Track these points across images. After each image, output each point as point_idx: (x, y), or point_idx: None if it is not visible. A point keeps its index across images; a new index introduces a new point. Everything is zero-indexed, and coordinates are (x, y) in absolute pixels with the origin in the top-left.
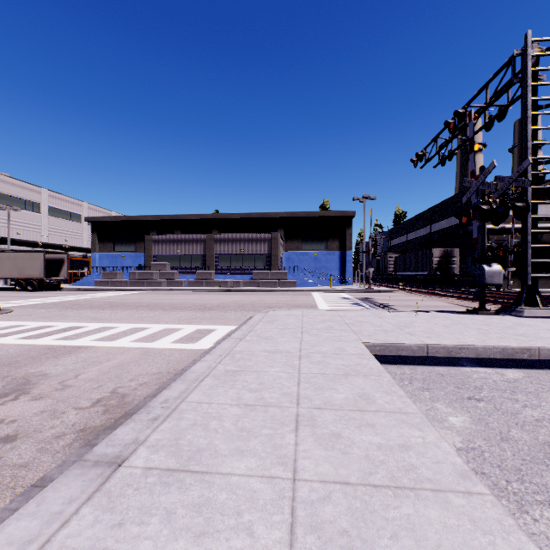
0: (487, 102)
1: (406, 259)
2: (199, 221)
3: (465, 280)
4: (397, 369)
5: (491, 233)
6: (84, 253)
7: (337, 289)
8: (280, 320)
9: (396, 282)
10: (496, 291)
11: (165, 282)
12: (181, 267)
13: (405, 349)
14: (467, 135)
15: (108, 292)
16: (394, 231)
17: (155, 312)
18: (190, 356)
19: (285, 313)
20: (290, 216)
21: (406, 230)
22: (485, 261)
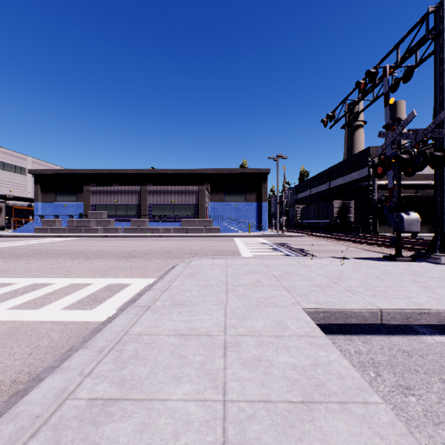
0: (398, 61)
1: (310, 210)
2: (135, 175)
3: (358, 227)
4: (347, 343)
5: (380, 188)
6: (29, 202)
7: (255, 234)
8: (202, 272)
9: (302, 228)
10: (386, 236)
11: (102, 229)
12: (118, 216)
13: (354, 315)
14: (373, 96)
15: (44, 239)
16: (300, 187)
17: (74, 261)
18: (73, 335)
19: (209, 262)
20: (215, 172)
21: (309, 186)
22: (401, 210)
